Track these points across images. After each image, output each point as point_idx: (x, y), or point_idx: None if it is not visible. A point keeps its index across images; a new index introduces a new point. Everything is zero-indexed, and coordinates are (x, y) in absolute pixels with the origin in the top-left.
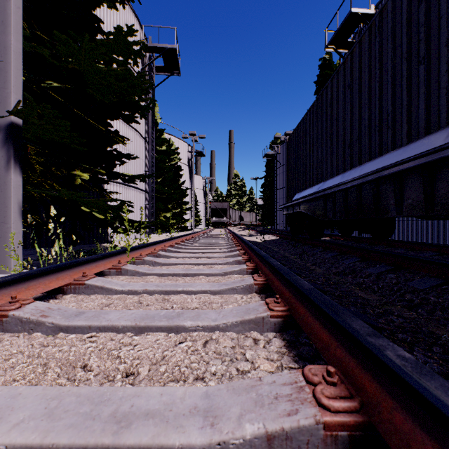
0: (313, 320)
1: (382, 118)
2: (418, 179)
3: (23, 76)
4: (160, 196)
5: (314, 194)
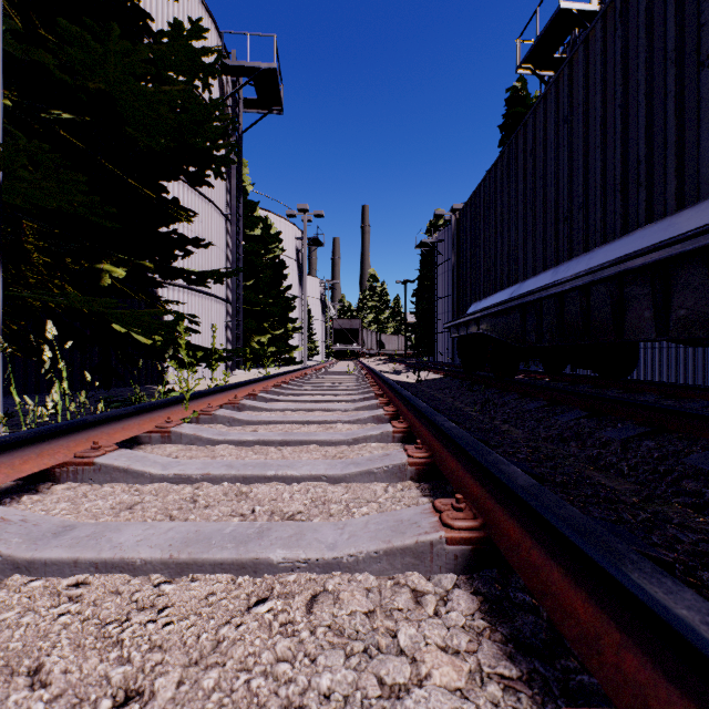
0: (543, 559)
1: (627, 169)
2: (700, 273)
3: (15, 104)
4: (251, 308)
5: (504, 304)
